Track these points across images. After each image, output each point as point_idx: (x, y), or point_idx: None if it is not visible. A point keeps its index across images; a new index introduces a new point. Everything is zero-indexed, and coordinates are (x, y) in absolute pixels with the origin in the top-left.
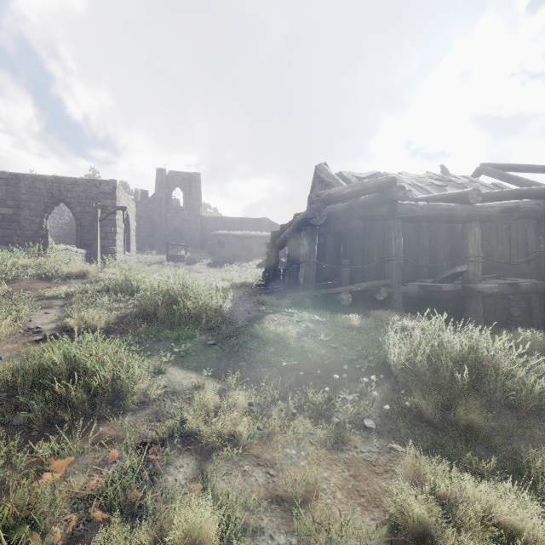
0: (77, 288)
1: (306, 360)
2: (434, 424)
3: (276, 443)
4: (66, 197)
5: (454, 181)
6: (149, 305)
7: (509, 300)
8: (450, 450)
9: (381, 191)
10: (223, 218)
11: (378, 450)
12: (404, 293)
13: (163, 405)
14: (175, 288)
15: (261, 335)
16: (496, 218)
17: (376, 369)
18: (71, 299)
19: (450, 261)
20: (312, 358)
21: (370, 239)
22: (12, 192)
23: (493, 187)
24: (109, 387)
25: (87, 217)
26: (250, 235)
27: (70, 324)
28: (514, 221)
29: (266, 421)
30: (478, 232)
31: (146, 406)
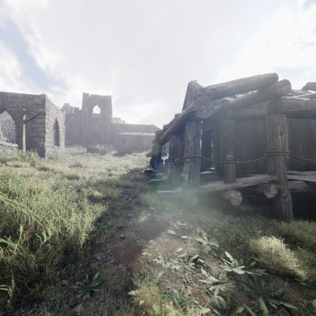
0: None
1: None
2: None
3: None
4: (8, 106)
5: (295, 92)
6: None
7: None
8: None
9: (263, 87)
10: (125, 125)
11: None
12: (292, 189)
13: None
14: None
15: None
16: None
17: None
18: None
19: (308, 154)
20: None
21: (240, 136)
22: None
23: None
24: None
25: None
26: (142, 135)
27: None
28: None
29: None
30: None
31: None
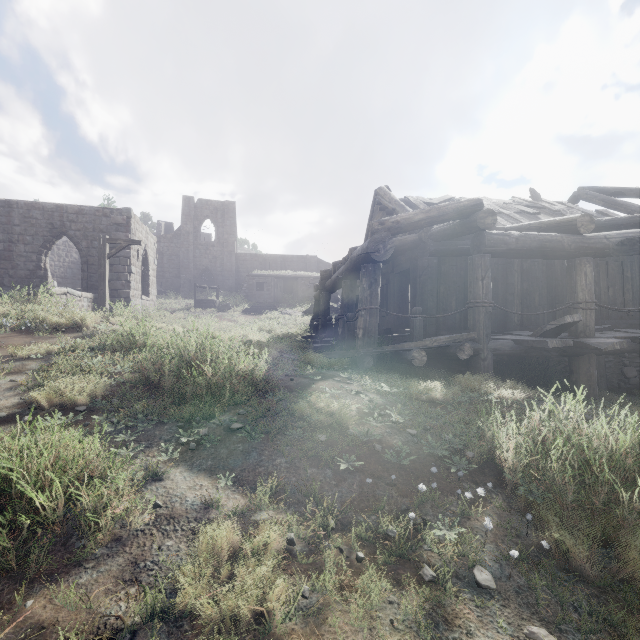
0: (64, 344)
1: (373, 455)
2: (591, 580)
3: (333, 629)
4: (70, 229)
5: (548, 208)
6: (152, 370)
7: (623, 357)
8: (628, 632)
9: (464, 217)
10: (262, 255)
11: (509, 639)
12: (494, 350)
13: (148, 546)
14: (190, 346)
15: (307, 414)
16: (614, 252)
17: (478, 470)
18: (52, 359)
19: (548, 307)
20: (383, 455)
21: (445, 280)
22: (3, 223)
23: (598, 215)
24: (60, 517)
25: (95, 254)
26: (295, 276)
27: (36, 400)
28: (629, 257)
29: (316, 576)
30: (590, 271)
31: (119, 548)
